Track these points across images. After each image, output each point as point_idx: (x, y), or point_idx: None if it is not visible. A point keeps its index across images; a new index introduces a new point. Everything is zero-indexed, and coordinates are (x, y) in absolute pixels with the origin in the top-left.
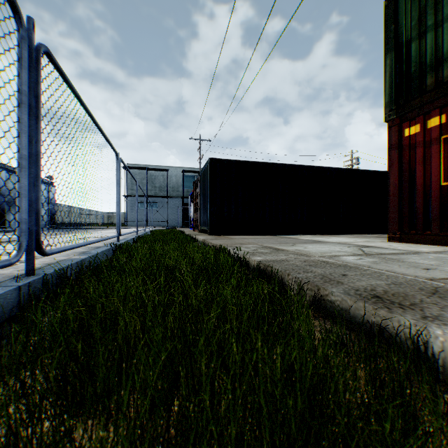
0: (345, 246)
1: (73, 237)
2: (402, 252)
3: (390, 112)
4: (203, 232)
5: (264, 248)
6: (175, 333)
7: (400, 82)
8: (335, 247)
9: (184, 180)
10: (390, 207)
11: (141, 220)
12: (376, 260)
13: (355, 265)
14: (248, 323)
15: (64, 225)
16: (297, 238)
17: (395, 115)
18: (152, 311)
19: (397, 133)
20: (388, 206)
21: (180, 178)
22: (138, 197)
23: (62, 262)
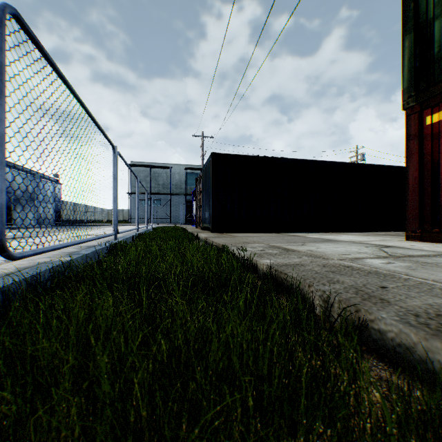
0: (361, 245)
1: (72, 235)
2: (433, 253)
3: (409, 99)
4: (205, 230)
5: (272, 248)
6: (144, 418)
7: (420, 65)
8: (351, 247)
9: (187, 178)
10: (408, 203)
11: (144, 217)
12: (409, 264)
13: (388, 272)
14: (287, 441)
15: (70, 222)
16: (305, 236)
17: (415, 102)
18: (118, 358)
19: (417, 121)
20: (407, 201)
21: (183, 176)
22: (141, 195)
23: (40, 266)
